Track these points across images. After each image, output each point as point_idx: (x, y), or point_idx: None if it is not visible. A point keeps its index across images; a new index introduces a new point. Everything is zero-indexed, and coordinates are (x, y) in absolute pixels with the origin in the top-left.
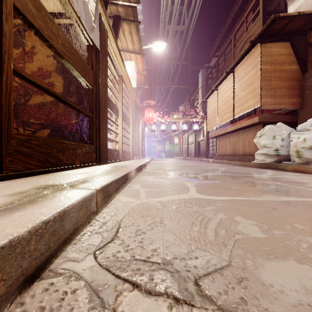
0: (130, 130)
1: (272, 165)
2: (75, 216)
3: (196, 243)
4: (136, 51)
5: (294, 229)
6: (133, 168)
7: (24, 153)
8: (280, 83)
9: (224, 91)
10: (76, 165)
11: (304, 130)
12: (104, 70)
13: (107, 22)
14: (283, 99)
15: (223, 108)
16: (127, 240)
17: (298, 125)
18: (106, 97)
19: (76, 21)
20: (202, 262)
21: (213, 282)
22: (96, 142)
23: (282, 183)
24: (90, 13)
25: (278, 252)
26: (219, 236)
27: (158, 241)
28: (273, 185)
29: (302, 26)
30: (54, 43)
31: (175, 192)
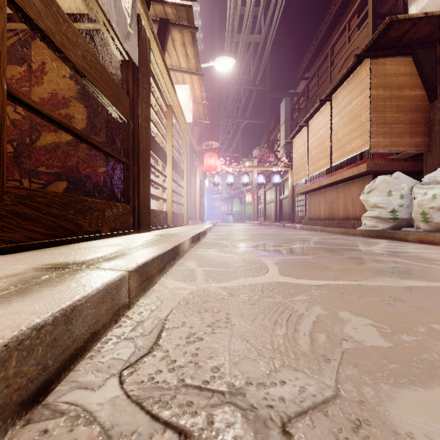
0: (184, 184)
1: (387, 232)
2: (92, 313)
3: (281, 356)
4: (192, 71)
5: (432, 332)
6: (187, 237)
7: (24, 215)
8: (397, 116)
9: (318, 128)
10: (103, 233)
11: (434, 183)
12: (145, 97)
13: (149, 27)
14: (403, 139)
15: (315, 152)
16: (174, 351)
17: (424, 176)
18: (147, 136)
19: (104, 25)
20: (293, 391)
21: (313, 428)
22: (134, 200)
23: (403, 259)
24: (125, 13)
25: (413, 372)
26: (317, 344)
27: (221, 352)
28: (391, 262)
29: (430, 33)
30: (70, 54)
31: (248, 274)
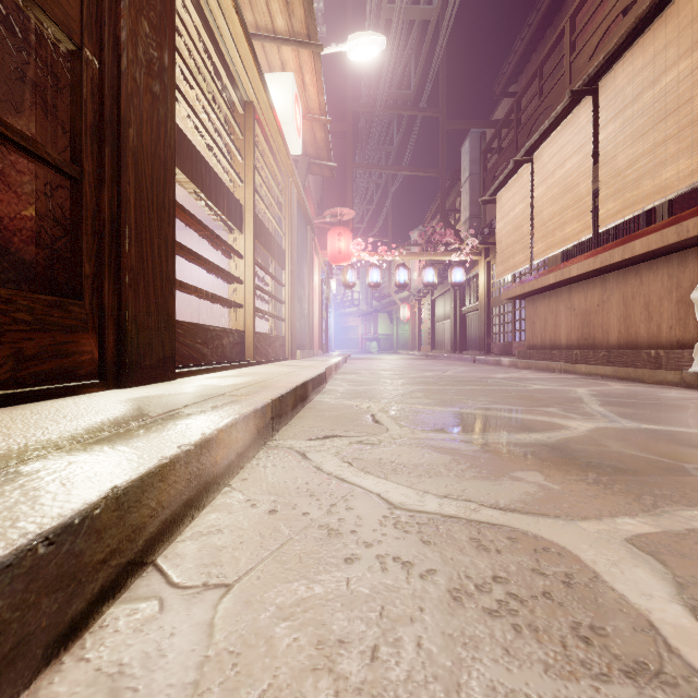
0: (286, 278)
1: None
2: None
3: None
4: (299, 39)
5: None
6: (244, 412)
7: None
8: None
9: (559, 160)
10: None
11: None
12: (149, 7)
13: None
14: None
15: (551, 211)
16: None
17: None
18: (163, 121)
19: None
20: None
21: None
22: (103, 290)
23: None
24: None
25: None
26: None
27: None
28: None
29: None
30: None
31: None
